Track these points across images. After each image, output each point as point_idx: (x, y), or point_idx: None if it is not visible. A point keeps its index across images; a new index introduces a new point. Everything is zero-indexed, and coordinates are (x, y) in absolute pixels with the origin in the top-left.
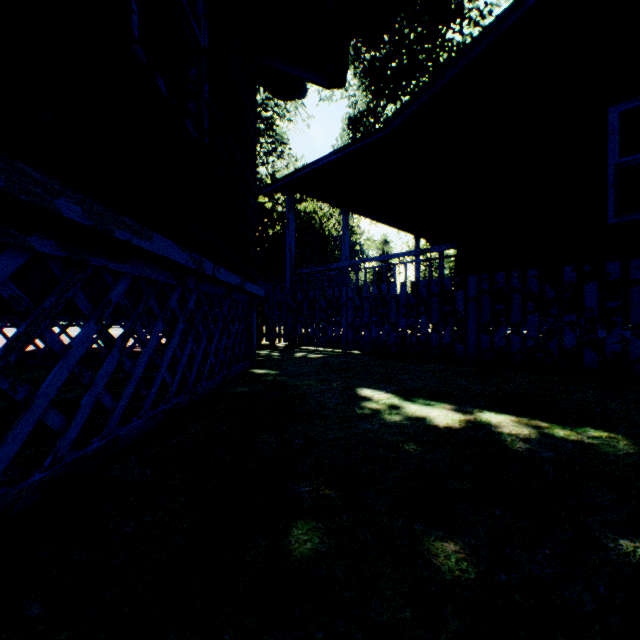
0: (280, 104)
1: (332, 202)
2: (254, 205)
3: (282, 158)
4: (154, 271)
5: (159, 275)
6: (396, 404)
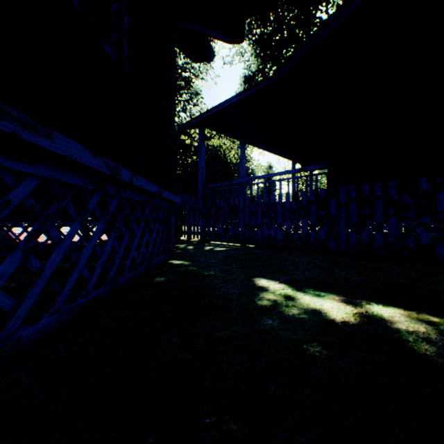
0: (195, 67)
1: (233, 136)
2: (172, 132)
3: (196, 105)
4: (68, 175)
5: (74, 179)
6: (290, 295)
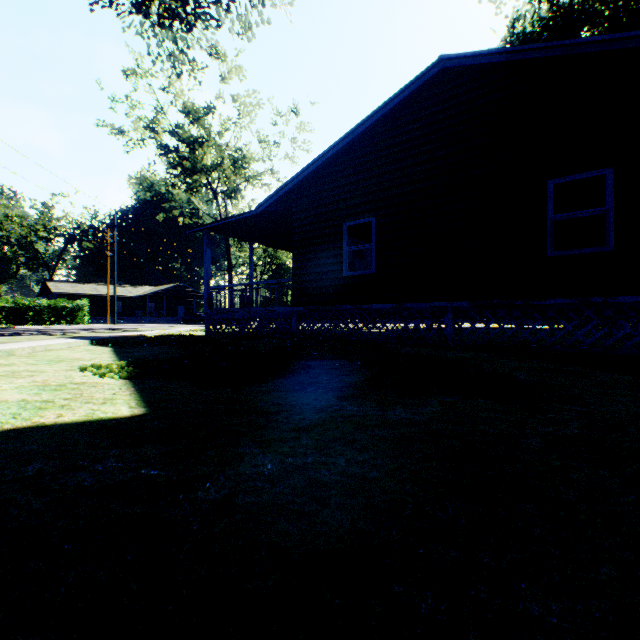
0: None
1: None
2: None
3: None
4: None
5: None
6: None
